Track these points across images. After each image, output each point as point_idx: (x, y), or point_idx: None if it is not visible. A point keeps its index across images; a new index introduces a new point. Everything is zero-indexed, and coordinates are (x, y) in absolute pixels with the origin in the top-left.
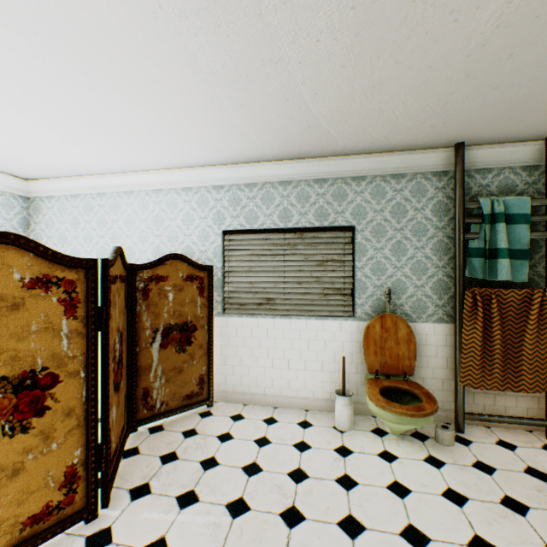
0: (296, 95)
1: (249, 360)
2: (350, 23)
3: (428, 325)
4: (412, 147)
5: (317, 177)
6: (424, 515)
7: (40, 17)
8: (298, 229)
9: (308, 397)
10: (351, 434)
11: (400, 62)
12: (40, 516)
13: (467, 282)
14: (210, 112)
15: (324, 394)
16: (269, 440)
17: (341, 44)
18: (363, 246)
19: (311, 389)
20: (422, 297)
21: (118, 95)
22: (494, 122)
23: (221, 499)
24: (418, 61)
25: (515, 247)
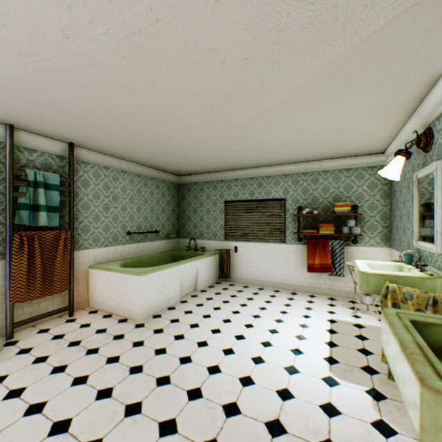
0: None
1: None
2: None
3: None
4: None
5: None
6: None
7: None
8: None
9: None
10: None
11: None
12: None
13: (19, 227)
14: None
15: None
16: None
17: None
18: None
19: None
20: None
21: None
22: (35, 122)
23: None
24: None
25: (52, 205)
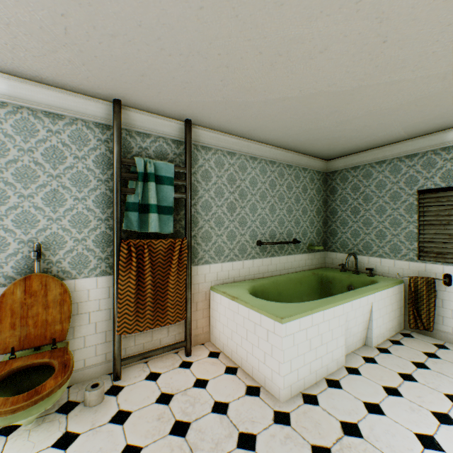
0: None
1: None
2: None
3: (92, 279)
4: (66, 86)
5: None
6: None
7: None
8: None
9: None
10: None
11: None
12: None
13: (130, 234)
14: None
15: None
16: None
17: None
18: (3, 191)
19: None
20: (85, 250)
21: None
22: (138, 86)
23: None
24: None
25: (165, 204)
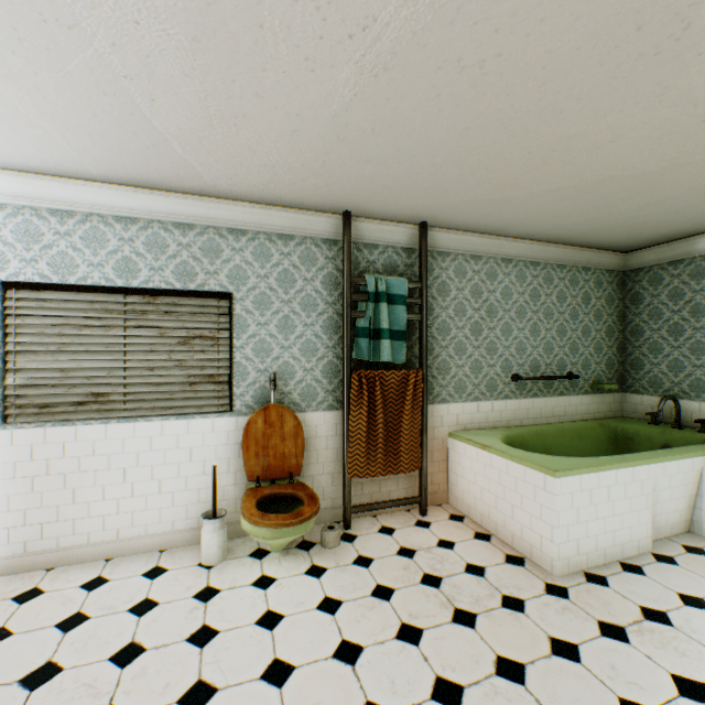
0: (120, 91)
1: (60, 495)
2: (183, 18)
3: (319, 414)
4: (300, 205)
5: (179, 220)
6: (294, 641)
7: None
8: (150, 290)
9: (165, 531)
10: (223, 567)
11: (263, 97)
12: None
13: (356, 364)
14: None
15: (190, 521)
16: (87, 616)
17: (176, 42)
18: (244, 320)
19: (170, 518)
20: (313, 381)
21: None
22: (375, 197)
23: None
24: (283, 103)
25: (396, 328)
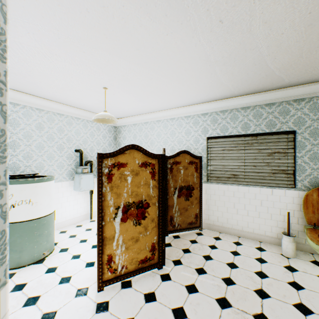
0: (261, 61)
1: (222, 208)
2: (306, 20)
3: None
4: None
5: (267, 102)
6: None
7: (148, 57)
8: (254, 134)
9: (260, 234)
10: (295, 260)
11: None
12: (143, 261)
13: None
14: (208, 78)
15: (272, 234)
16: (239, 253)
17: (297, 31)
18: (302, 143)
19: (263, 229)
20: None
21: (167, 79)
22: None
23: (218, 275)
24: None
25: None
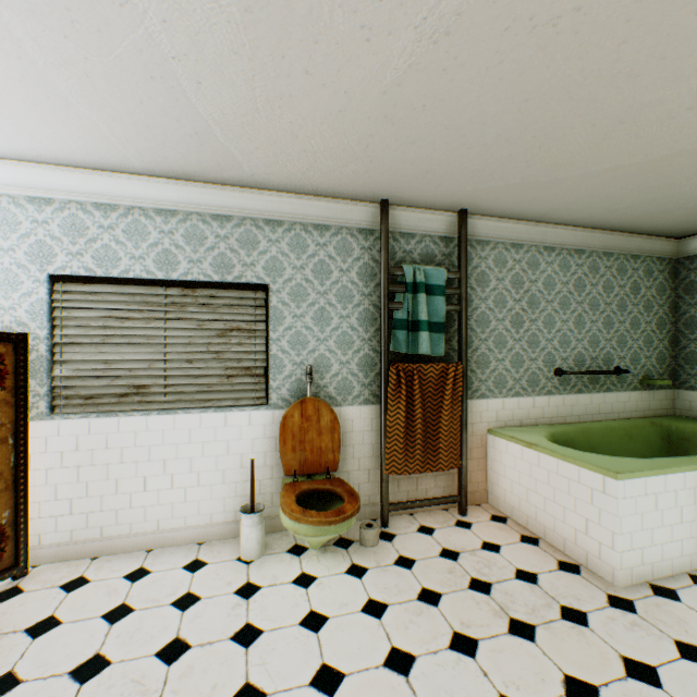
0: (167, 74)
1: (104, 485)
2: None
3: (355, 408)
4: (337, 194)
5: (217, 211)
6: (341, 645)
7: None
8: (188, 283)
9: (203, 523)
10: (262, 563)
11: (311, 74)
12: None
13: (393, 357)
14: None
15: (227, 515)
16: (132, 607)
17: (228, 15)
18: (280, 312)
19: (208, 511)
20: (349, 375)
21: None
22: (415, 183)
23: None
24: (332, 79)
25: (435, 320)
